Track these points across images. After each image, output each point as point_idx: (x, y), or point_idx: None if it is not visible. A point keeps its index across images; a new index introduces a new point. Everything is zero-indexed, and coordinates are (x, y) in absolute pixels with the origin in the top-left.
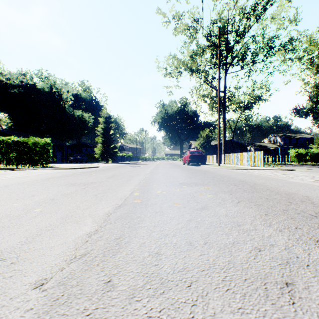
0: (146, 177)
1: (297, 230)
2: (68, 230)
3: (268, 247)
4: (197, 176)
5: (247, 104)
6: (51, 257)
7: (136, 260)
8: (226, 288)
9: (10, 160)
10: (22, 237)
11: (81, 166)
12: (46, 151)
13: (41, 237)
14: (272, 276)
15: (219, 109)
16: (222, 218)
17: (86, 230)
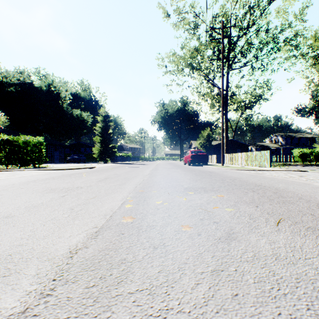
0: (144, 179)
1: None
2: None
3: None
4: (203, 178)
5: (249, 103)
6: None
7: None
8: None
9: None
10: None
11: (76, 167)
12: (38, 151)
13: None
14: None
15: (223, 106)
16: (273, 266)
17: (3, 311)
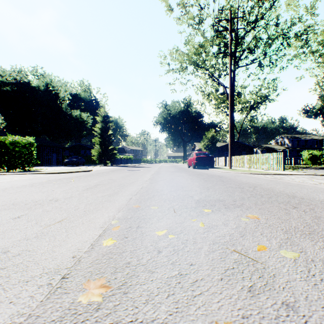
0: (143, 187)
1: None
2: None
3: None
4: (215, 185)
5: (254, 104)
6: None
7: None
8: None
9: None
10: None
11: (69, 170)
12: (27, 152)
13: None
14: None
15: (231, 104)
16: None
17: None
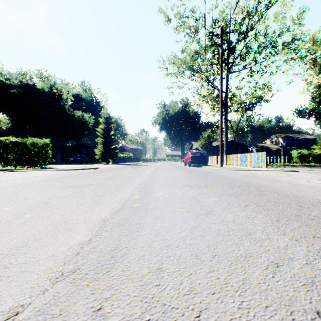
0: (147, 178)
1: (316, 239)
2: (58, 239)
3: (287, 261)
4: (199, 177)
5: (249, 104)
6: (34, 274)
7: (133, 279)
8: (243, 319)
9: (8, 161)
10: (4, 248)
11: (81, 167)
12: (44, 152)
13: (26, 248)
14: (298, 301)
15: (221, 109)
16: (229, 225)
17: (79, 239)
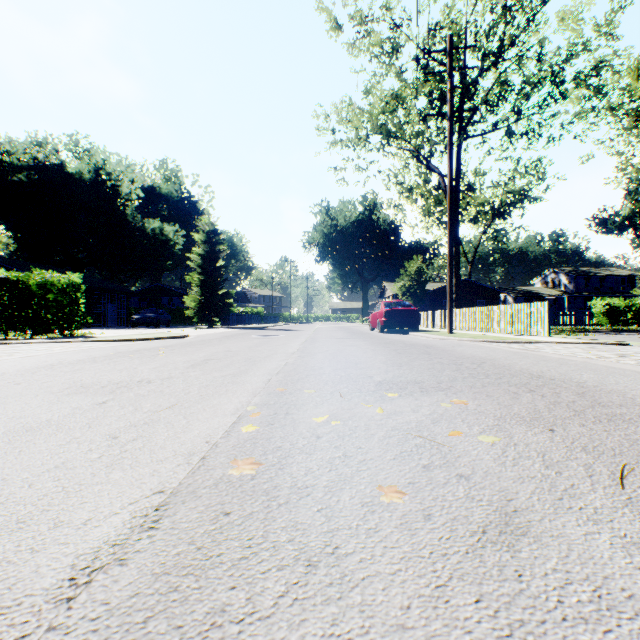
0: (289, 363)
1: None
2: None
3: None
4: (413, 360)
5: (500, 207)
6: None
7: None
8: None
9: None
10: None
11: (148, 335)
12: (69, 302)
13: None
14: None
15: (450, 210)
16: None
17: None
